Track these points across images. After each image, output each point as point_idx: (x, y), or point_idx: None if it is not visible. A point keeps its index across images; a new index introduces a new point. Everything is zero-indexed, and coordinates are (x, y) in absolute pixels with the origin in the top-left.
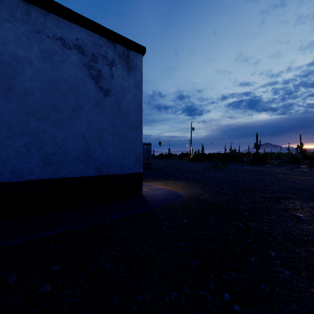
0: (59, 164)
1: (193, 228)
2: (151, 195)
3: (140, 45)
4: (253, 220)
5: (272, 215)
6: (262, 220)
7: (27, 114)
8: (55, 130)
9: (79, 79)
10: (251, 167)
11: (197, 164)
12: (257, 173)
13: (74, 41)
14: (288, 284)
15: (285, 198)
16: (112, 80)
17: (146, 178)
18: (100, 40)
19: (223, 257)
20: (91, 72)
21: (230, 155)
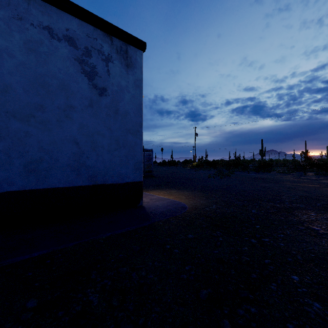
0: (45, 172)
1: (200, 246)
2: (153, 206)
3: (139, 40)
4: (267, 234)
5: (287, 228)
6: (277, 234)
7: (6, 114)
8: (41, 133)
9: (70, 75)
10: (257, 175)
11: (201, 171)
12: (264, 181)
13: (64, 32)
14: (321, 321)
15: (297, 208)
16: (108, 77)
17: (148, 187)
18: (94, 32)
19: (238, 284)
20: (83, 68)
21: (235, 162)
